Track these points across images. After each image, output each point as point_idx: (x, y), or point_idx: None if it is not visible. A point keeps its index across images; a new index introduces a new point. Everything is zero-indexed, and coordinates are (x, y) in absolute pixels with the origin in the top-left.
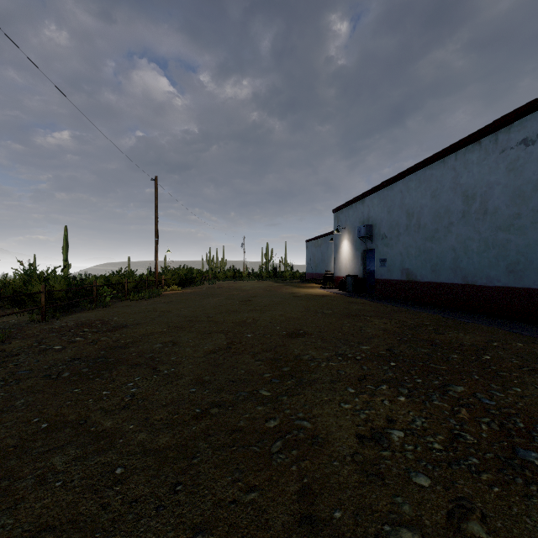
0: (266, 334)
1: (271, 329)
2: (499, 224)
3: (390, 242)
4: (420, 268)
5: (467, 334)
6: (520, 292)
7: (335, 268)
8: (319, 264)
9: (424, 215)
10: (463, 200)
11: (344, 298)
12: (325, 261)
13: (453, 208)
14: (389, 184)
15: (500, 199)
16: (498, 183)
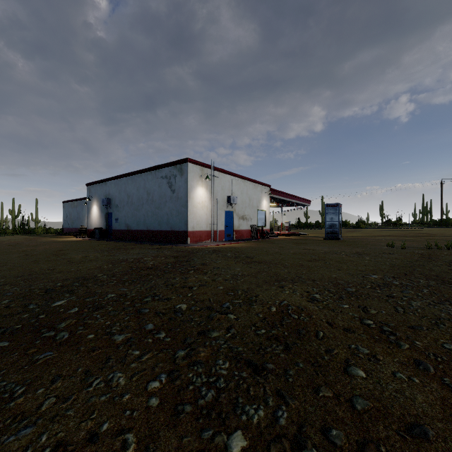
0: (45, 252)
1: (46, 250)
2: (156, 206)
3: (120, 209)
4: (133, 223)
5: (135, 246)
6: (161, 232)
7: (88, 224)
8: (76, 221)
9: (134, 198)
10: (147, 194)
11: (92, 241)
12: (81, 218)
13: (144, 197)
14: (119, 178)
15: (157, 197)
16: (156, 190)
